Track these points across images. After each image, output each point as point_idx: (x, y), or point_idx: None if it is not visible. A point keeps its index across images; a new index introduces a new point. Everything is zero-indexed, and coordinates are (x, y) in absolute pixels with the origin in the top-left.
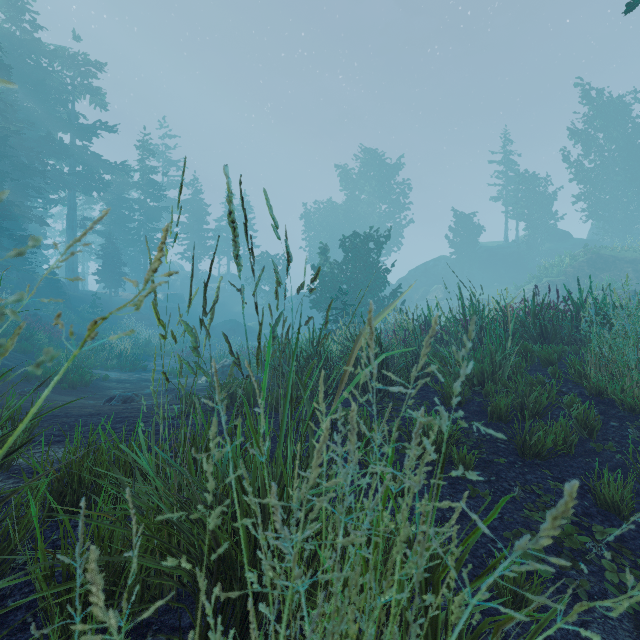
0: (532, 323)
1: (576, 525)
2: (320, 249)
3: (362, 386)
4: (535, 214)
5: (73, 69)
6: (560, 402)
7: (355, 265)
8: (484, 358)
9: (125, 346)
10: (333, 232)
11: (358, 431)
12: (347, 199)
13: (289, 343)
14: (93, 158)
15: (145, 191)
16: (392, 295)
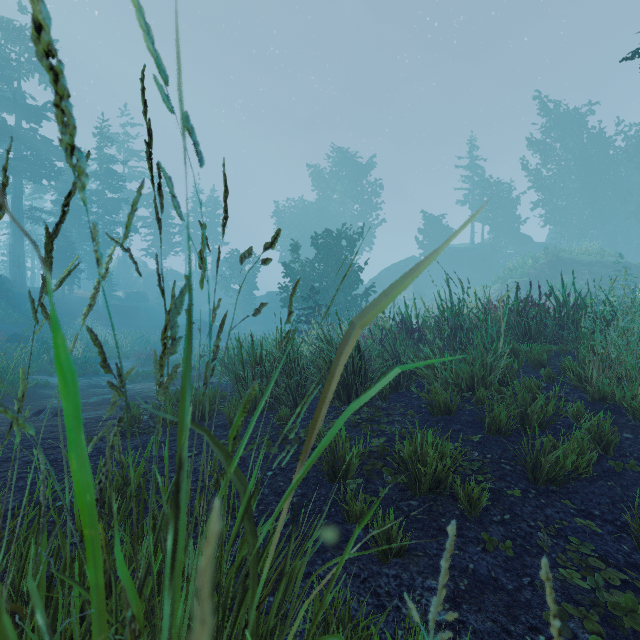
0: (517, 321)
1: (624, 584)
2: (291, 246)
3: (337, 393)
4: (499, 218)
5: (19, 44)
6: (562, 410)
7: (327, 263)
8: (474, 360)
9: (76, 348)
10: (305, 231)
11: (334, 456)
12: (319, 198)
13: (252, 344)
14: (43, 143)
15: (103, 181)
16: (365, 294)
